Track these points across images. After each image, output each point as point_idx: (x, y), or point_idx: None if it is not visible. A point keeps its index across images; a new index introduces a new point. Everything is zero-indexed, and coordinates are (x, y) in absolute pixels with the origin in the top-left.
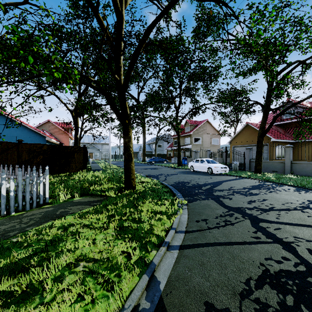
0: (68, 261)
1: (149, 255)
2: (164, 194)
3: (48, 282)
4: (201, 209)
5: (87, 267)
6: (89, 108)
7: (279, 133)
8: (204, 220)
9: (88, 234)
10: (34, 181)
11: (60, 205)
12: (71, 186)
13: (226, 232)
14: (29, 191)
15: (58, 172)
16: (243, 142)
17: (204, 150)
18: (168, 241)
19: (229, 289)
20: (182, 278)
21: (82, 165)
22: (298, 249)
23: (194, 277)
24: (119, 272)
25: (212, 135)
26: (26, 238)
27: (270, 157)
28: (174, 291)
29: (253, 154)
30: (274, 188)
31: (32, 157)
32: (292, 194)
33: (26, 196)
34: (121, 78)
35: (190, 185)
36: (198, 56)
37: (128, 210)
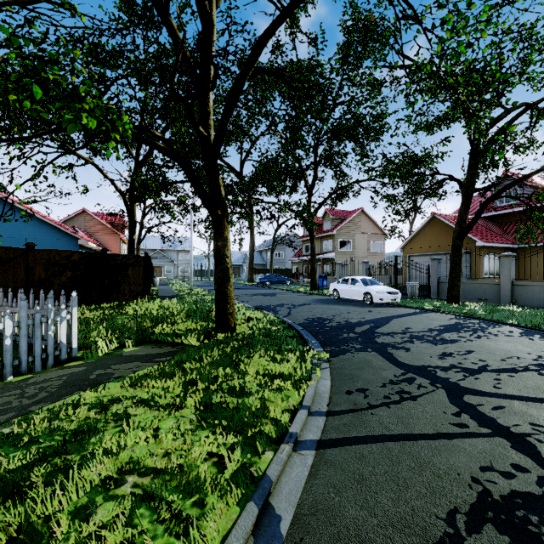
0: (103, 473)
1: (260, 461)
2: (286, 341)
3: (63, 520)
4: (354, 369)
5: (140, 487)
6: (154, 187)
7: (490, 232)
8: (361, 390)
9: (146, 418)
10: (50, 318)
11: (98, 363)
12: (121, 327)
13: (403, 414)
14: (39, 336)
15: (99, 301)
16: (425, 248)
17: (358, 263)
18: (295, 432)
19: (416, 534)
20: (322, 509)
21: (142, 288)
22: (540, 448)
23: (347, 506)
24: (201, 497)
25: (371, 236)
26: (29, 427)
27: (475, 275)
28: (309, 537)
29: (443, 269)
30: (485, 330)
31: (52, 274)
32: (517, 341)
33: (34, 346)
34: (210, 133)
35: (333, 323)
36: (347, 93)
37: (222, 371)
